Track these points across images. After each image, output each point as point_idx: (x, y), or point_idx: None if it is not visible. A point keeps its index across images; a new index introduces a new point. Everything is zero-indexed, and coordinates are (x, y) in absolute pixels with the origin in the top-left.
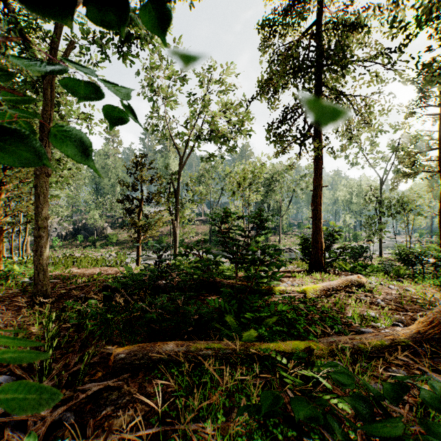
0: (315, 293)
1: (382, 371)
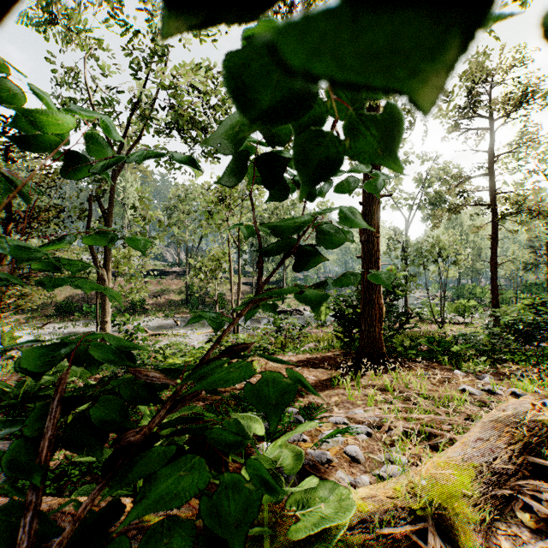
0: (476, 518)
1: None
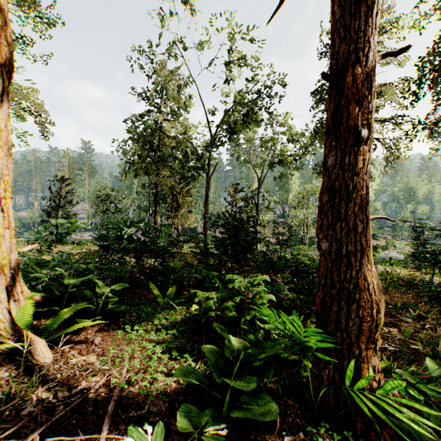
0: None
1: None
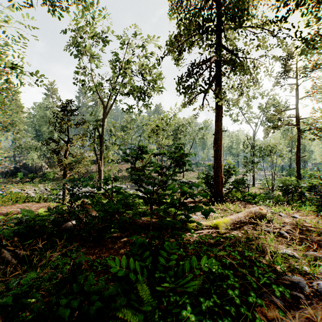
0: (226, 227)
1: None
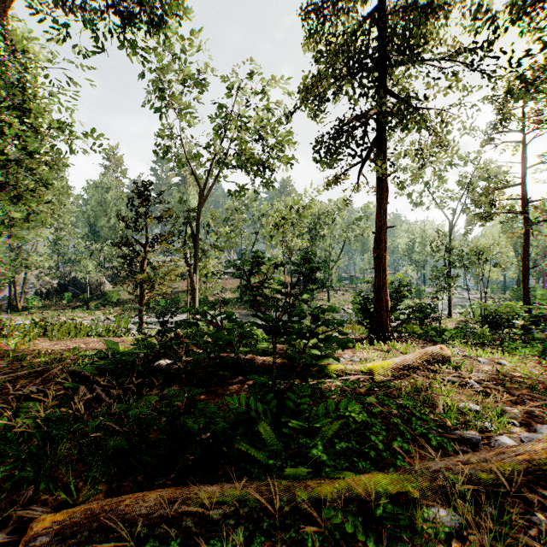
0: (385, 374)
1: (522, 524)
